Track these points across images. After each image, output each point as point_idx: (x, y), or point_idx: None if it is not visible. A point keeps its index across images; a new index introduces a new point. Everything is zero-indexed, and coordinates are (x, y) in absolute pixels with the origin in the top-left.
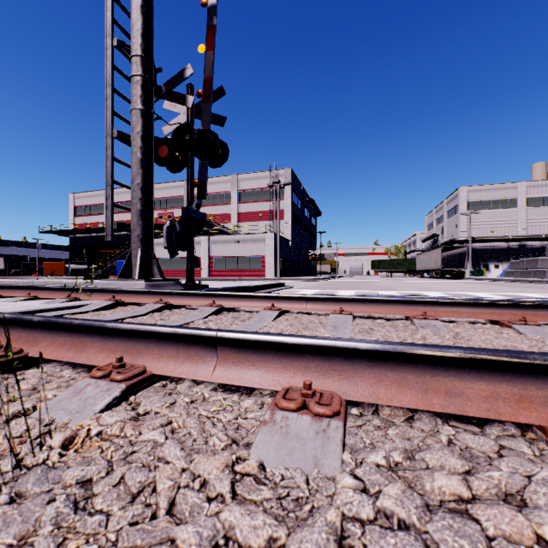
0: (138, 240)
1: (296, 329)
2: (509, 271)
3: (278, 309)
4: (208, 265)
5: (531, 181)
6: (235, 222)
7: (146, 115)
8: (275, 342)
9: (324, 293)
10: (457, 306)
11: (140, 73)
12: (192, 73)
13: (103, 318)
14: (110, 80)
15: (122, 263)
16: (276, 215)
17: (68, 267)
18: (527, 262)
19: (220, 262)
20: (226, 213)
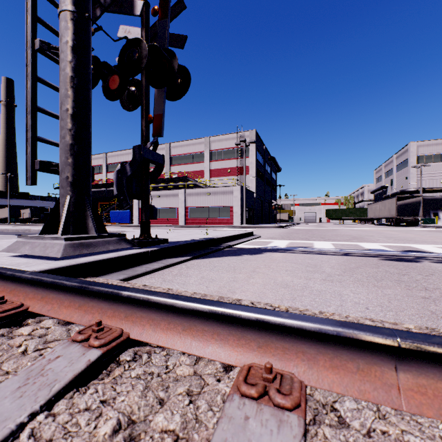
0: (66, 183)
1: None
2: None
3: (296, 403)
4: (184, 214)
5: None
6: (207, 177)
7: (78, 19)
8: None
9: (299, 245)
10: None
11: None
12: None
13: None
14: None
15: (114, 212)
16: (243, 171)
17: None
18: None
19: (194, 211)
20: (200, 170)
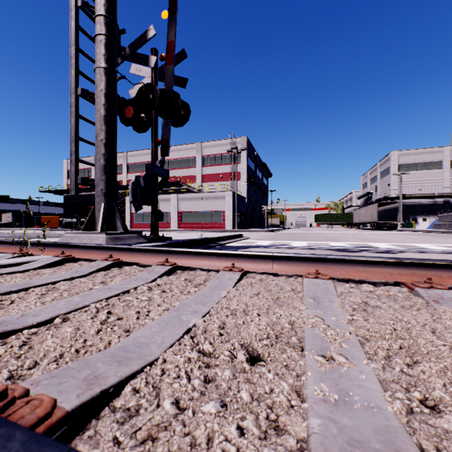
0: (101, 194)
1: (265, 303)
2: (438, 223)
3: (240, 270)
4: (177, 218)
5: None
6: (200, 182)
7: (110, 73)
8: None
9: (279, 244)
10: None
11: (104, 32)
12: (154, 34)
13: (29, 281)
14: (75, 40)
15: None
16: (234, 176)
17: (62, 220)
18: None
19: (187, 216)
20: (192, 175)
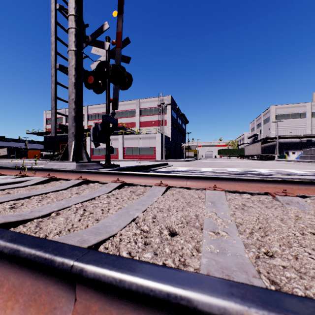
0: (72, 135)
1: (181, 205)
2: (302, 155)
3: (165, 185)
4: (122, 152)
5: (314, 102)
6: (138, 127)
7: (78, 54)
8: (174, 304)
9: (193, 169)
10: (310, 185)
11: (74, 26)
12: (108, 27)
13: (30, 192)
14: (54, 31)
15: None
16: (162, 123)
17: (42, 153)
18: (314, 150)
19: (129, 150)
20: (133, 122)
